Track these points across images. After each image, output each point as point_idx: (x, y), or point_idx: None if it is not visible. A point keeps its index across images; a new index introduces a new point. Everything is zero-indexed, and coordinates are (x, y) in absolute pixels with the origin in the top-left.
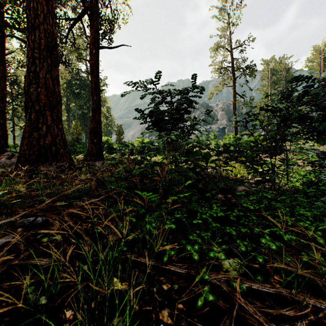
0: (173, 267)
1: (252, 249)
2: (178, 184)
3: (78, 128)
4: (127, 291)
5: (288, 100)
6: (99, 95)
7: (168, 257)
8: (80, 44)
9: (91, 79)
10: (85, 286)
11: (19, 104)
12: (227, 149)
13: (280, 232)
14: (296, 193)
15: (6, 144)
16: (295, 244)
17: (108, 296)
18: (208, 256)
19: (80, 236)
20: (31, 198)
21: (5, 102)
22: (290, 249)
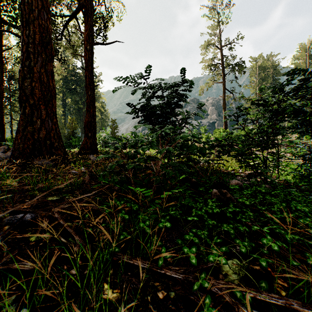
0: (169, 271)
1: (251, 248)
2: (172, 178)
3: (74, 122)
4: (118, 300)
5: (282, 93)
6: (93, 90)
7: (163, 259)
8: (75, 41)
9: (85, 74)
10: (72, 294)
11: (17, 99)
12: (220, 143)
13: (281, 231)
14: (288, 186)
15: (4, 138)
16: (295, 242)
17: (96, 311)
18: (206, 259)
19: (70, 234)
20: (22, 193)
21: (3, 97)
22: (291, 248)
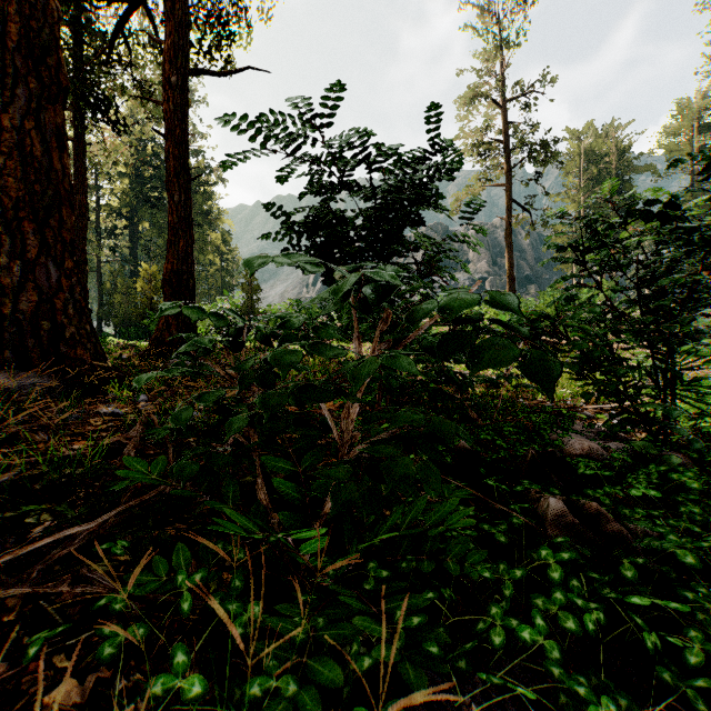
0: None
1: None
2: None
3: (155, 277)
4: None
5: None
6: (187, 191)
7: None
8: (154, 80)
9: (166, 150)
10: None
11: None
12: (533, 328)
13: None
14: None
15: None
16: None
17: None
18: None
19: None
20: None
21: None
22: None
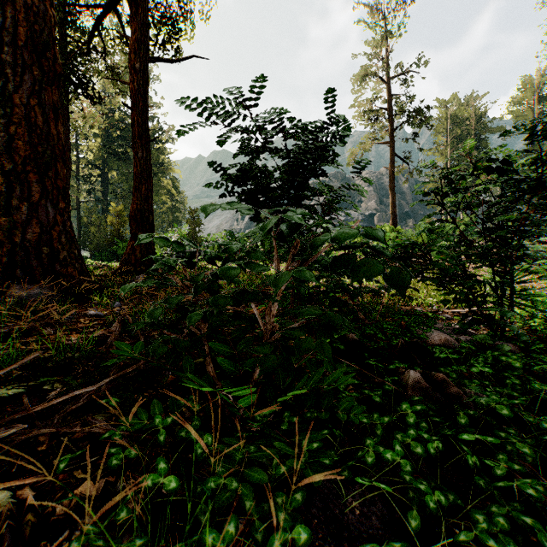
0: None
1: None
2: None
3: (121, 213)
4: None
5: None
6: (148, 149)
7: None
8: (121, 63)
9: (132, 119)
10: None
11: None
12: (405, 252)
13: None
14: (541, 342)
15: None
16: None
17: None
18: None
19: None
20: None
21: None
22: None
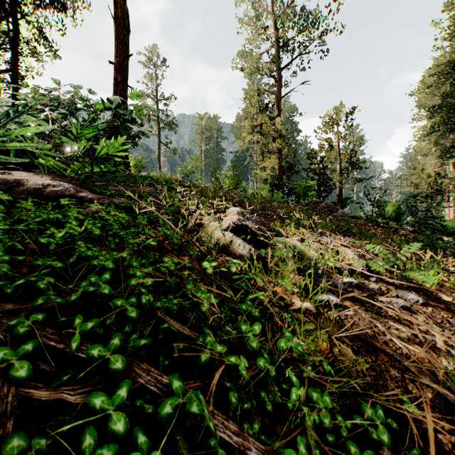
0: None
1: None
2: None
3: None
4: None
5: None
6: None
7: None
8: None
9: None
10: None
11: None
12: None
13: None
14: None
15: None
16: None
17: None
18: None
19: None
20: None
21: None
22: None
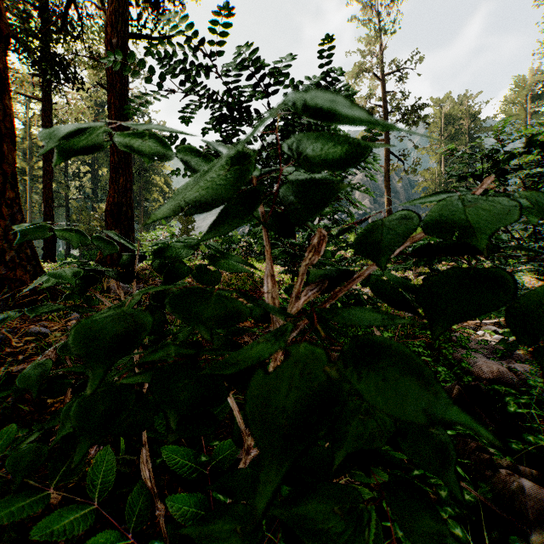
0: None
1: None
2: None
3: None
4: None
5: None
6: None
7: None
8: None
9: (108, 101)
10: None
11: None
12: None
13: None
14: None
15: None
16: None
17: None
18: None
19: None
20: None
21: None
22: None
